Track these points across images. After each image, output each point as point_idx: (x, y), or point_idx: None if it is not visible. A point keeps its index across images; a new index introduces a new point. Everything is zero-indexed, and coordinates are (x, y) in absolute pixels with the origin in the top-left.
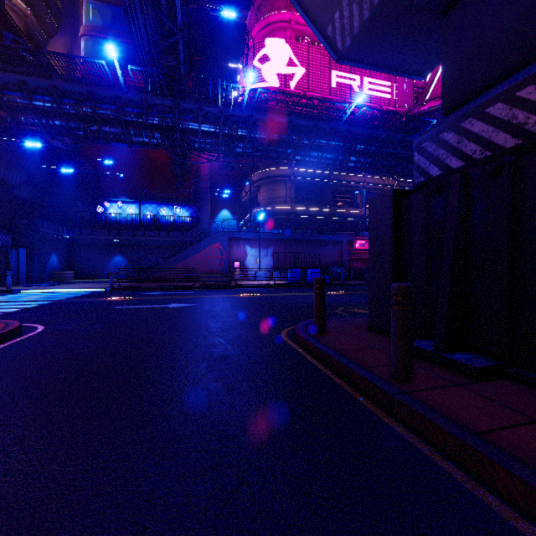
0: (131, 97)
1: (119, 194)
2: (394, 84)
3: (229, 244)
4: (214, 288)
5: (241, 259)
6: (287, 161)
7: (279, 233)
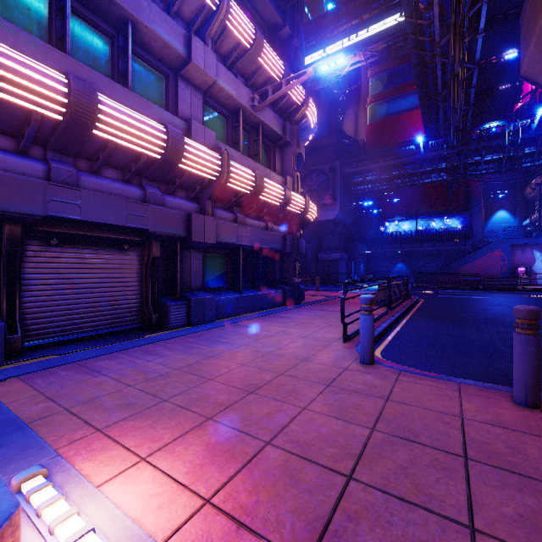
0: (426, 157)
1: (395, 215)
2: None
3: (512, 250)
4: (498, 290)
5: (527, 264)
6: None
7: None
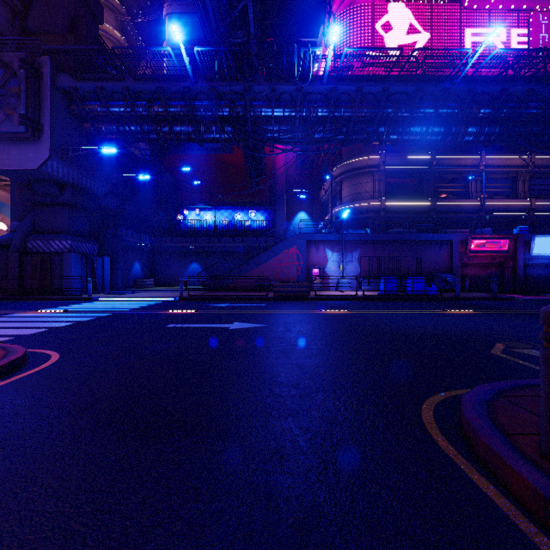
0: (200, 88)
1: (197, 202)
2: (525, 29)
3: (307, 248)
4: (290, 300)
5: (321, 265)
6: (379, 142)
7: (366, 233)
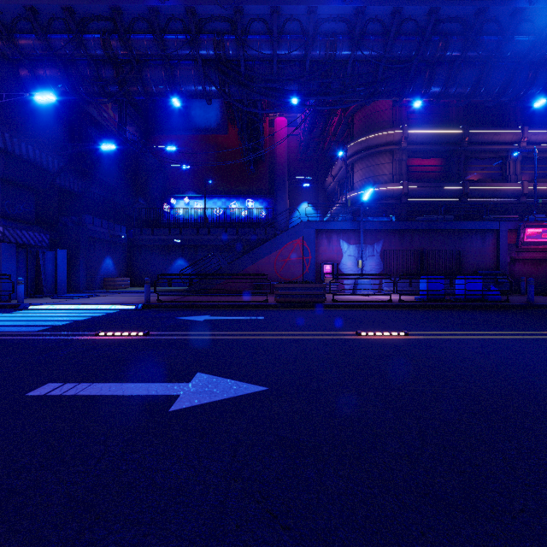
0: (172, 9)
1: (186, 190)
2: None
3: (317, 239)
4: (298, 307)
5: (334, 260)
6: (415, 97)
7: (391, 221)
